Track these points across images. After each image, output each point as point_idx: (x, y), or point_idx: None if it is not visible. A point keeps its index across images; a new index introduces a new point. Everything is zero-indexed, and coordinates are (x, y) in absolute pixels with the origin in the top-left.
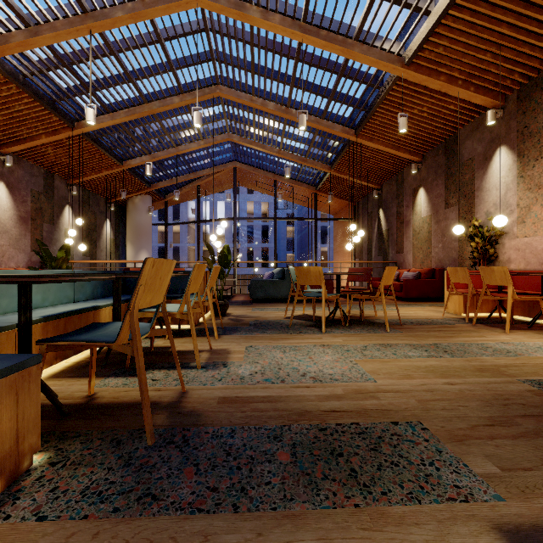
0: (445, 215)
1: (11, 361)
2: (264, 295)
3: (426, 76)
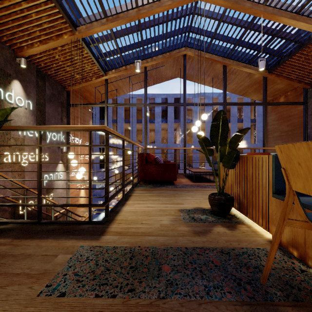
0: None
1: (308, 203)
2: None
3: None
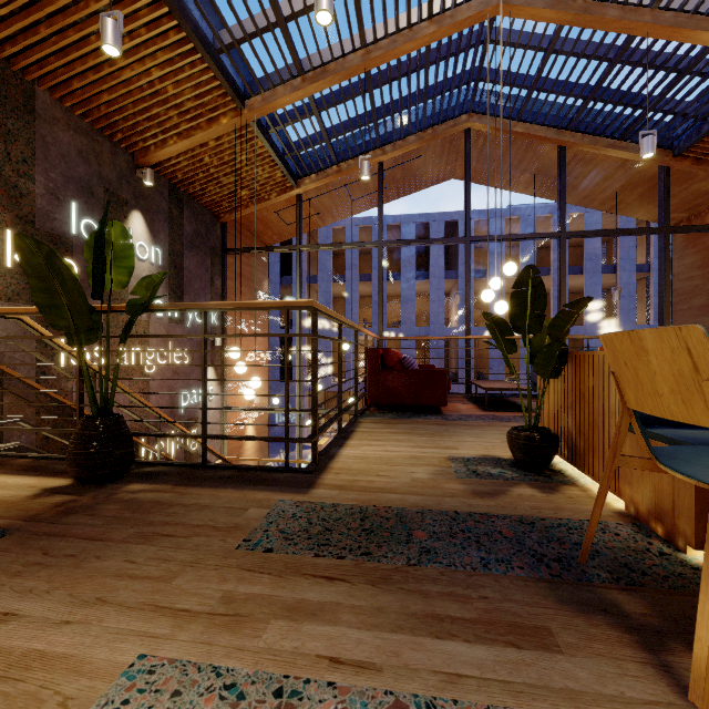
0: None
1: (680, 437)
2: None
3: None
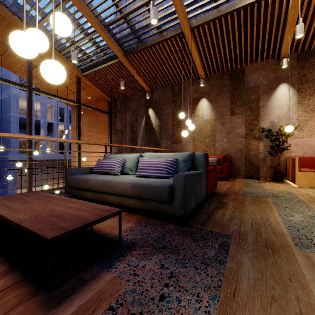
0: (231, 119)
1: None
2: (195, 203)
3: (300, 4)
